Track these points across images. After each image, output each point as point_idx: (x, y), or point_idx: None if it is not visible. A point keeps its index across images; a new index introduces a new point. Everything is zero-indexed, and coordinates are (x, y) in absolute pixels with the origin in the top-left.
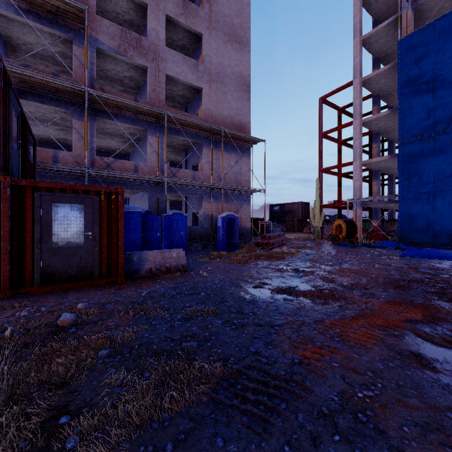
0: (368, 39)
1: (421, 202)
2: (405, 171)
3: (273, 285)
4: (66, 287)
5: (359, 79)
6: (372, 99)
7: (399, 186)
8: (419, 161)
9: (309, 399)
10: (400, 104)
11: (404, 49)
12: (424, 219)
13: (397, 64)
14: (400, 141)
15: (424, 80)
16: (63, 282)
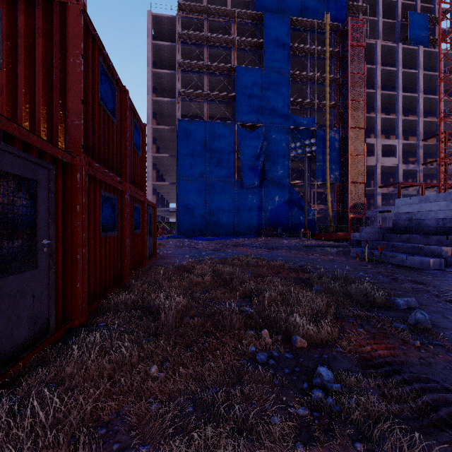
0: (155, 101)
1: (188, 213)
2: (181, 195)
3: (203, 251)
4: (151, 261)
5: (151, 125)
6: (153, 139)
7: (178, 203)
8: (188, 191)
9: (263, 254)
10: (179, 156)
11: (181, 125)
12: (190, 222)
13: (173, 129)
14: (179, 177)
15: (190, 149)
16: (150, 258)
